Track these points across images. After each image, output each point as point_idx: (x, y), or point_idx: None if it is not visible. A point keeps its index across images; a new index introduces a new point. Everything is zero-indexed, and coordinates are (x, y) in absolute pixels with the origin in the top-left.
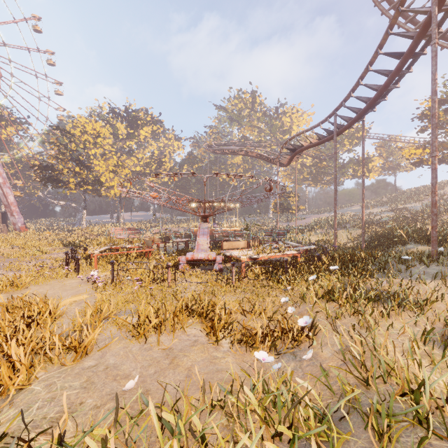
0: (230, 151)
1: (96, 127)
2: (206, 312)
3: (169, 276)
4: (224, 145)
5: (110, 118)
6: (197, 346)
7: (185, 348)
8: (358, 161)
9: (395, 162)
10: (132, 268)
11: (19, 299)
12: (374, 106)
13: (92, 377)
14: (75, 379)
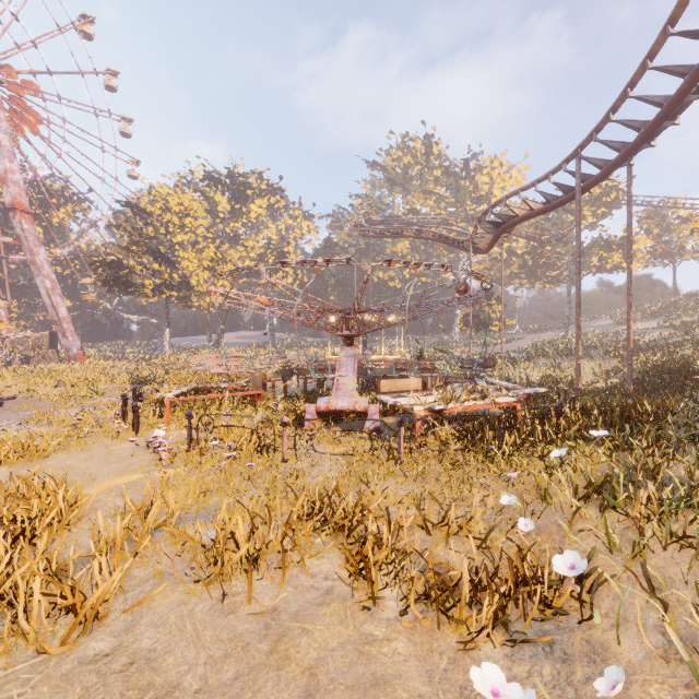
0: (391, 232)
1: (184, 200)
2: (351, 523)
3: (284, 441)
4: (380, 223)
5: (205, 188)
6: (330, 606)
7: (305, 611)
8: (607, 243)
9: (676, 244)
10: (222, 426)
11: (21, 481)
12: (653, 136)
13: (91, 691)
14: (54, 695)
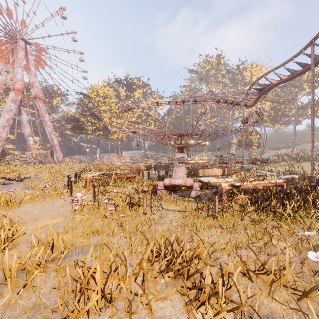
0: (201, 100)
1: (105, 90)
2: (188, 269)
3: (144, 201)
4: (195, 98)
5: (115, 85)
6: None
7: None
8: (317, 101)
9: None
10: (110, 191)
11: None
12: None
13: None
14: None
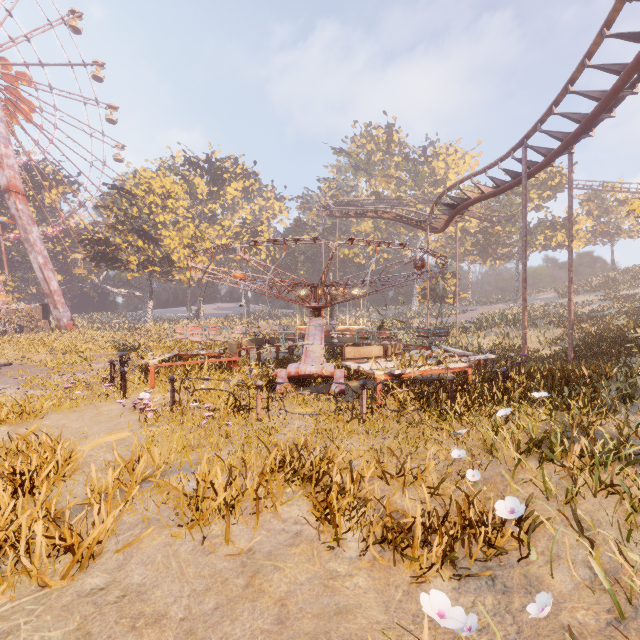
0: (355, 212)
1: (166, 183)
2: (318, 475)
3: (258, 402)
4: (346, 205)
5: (185, 172)
6: (299, 547)
7: (276, 551)
8: (552, 223)
9: (613, 224)
10: (202, 389)
11: (20, 439)
12: (592, 127)
13: (89, 619)
14: (57, 623)
